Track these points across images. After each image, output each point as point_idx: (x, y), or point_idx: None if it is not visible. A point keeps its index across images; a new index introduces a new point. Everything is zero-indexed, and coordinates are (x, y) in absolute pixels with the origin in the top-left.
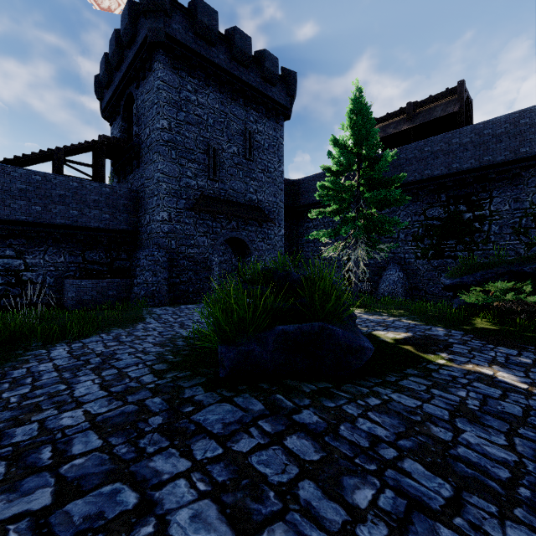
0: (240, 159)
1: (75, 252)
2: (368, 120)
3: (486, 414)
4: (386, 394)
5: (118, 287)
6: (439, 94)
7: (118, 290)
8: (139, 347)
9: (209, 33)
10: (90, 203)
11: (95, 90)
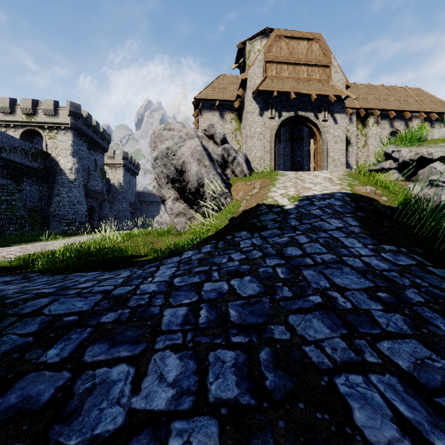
0: None
1: None
2: None
3: None
4: None
5: None
6: None
7: None
8: None
9: None
10: None
11: None
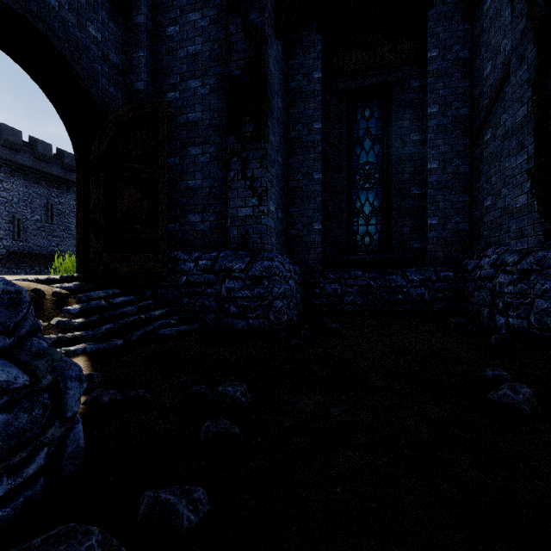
0: (43, 224)
1: None
2: None
3: None
4: None
5: None
6: None
7: None
8: None
9: (15, 146)
10: None
11: None
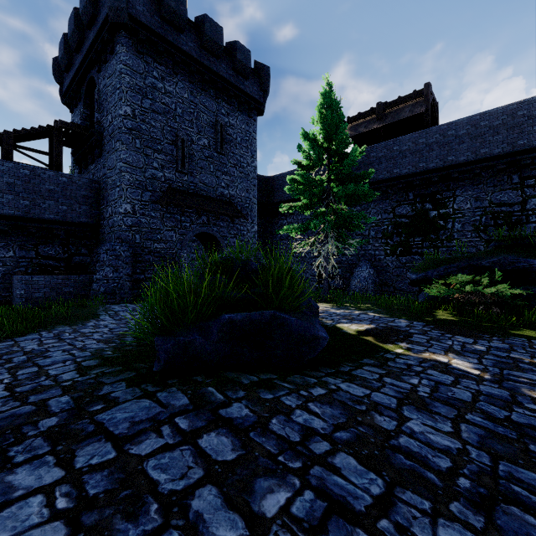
0: (211, 152)
1: (27, 246)
2: (338, 114)
3: (435, 401)
4: (335, 384)
5: (75, 284)
6: (407, 95)
7: (75, 287)
8: (79, 344)
9: (177, 19)
10: (44, 192)
11: (53, 73)
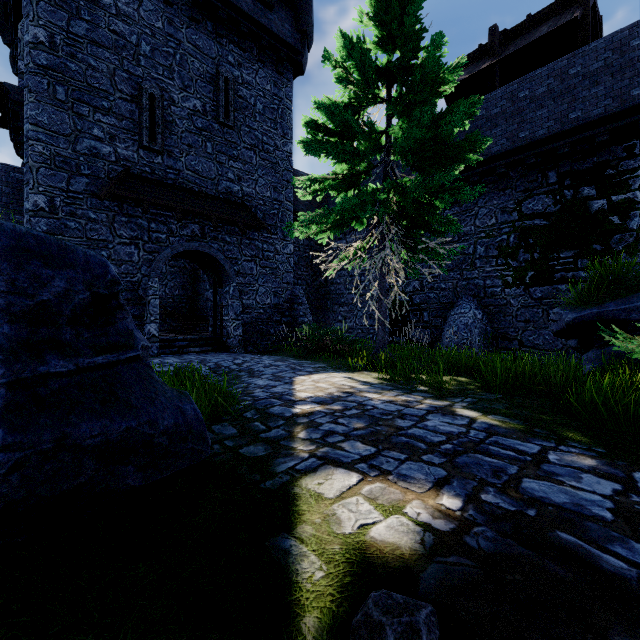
0: (208, 122)
1: None
2: None
3: None
4: None
5: None
6: (543, 9)
7: None
8: None
9: None
10: None
11: (0, 30)
